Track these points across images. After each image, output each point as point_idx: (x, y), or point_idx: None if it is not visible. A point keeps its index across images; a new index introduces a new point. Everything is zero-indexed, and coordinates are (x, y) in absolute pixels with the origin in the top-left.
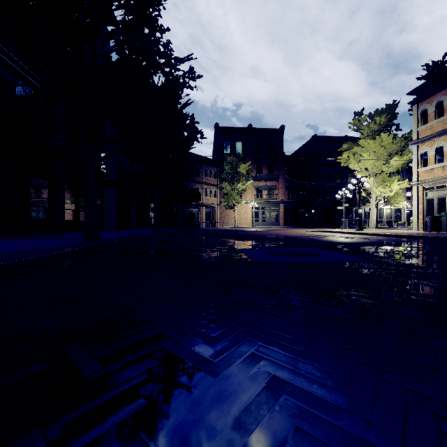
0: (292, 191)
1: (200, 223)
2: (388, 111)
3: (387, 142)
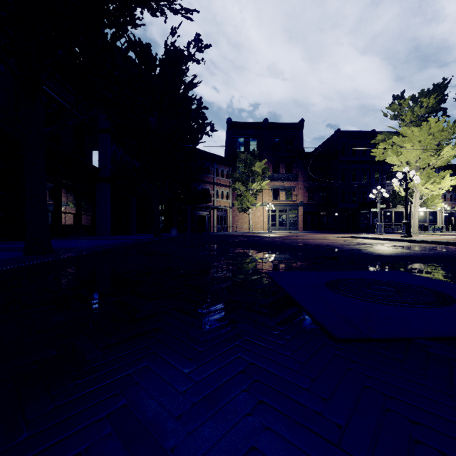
0: (313, 192)
1: (211, 228)
2: (436, 92)
3: (436, 129)
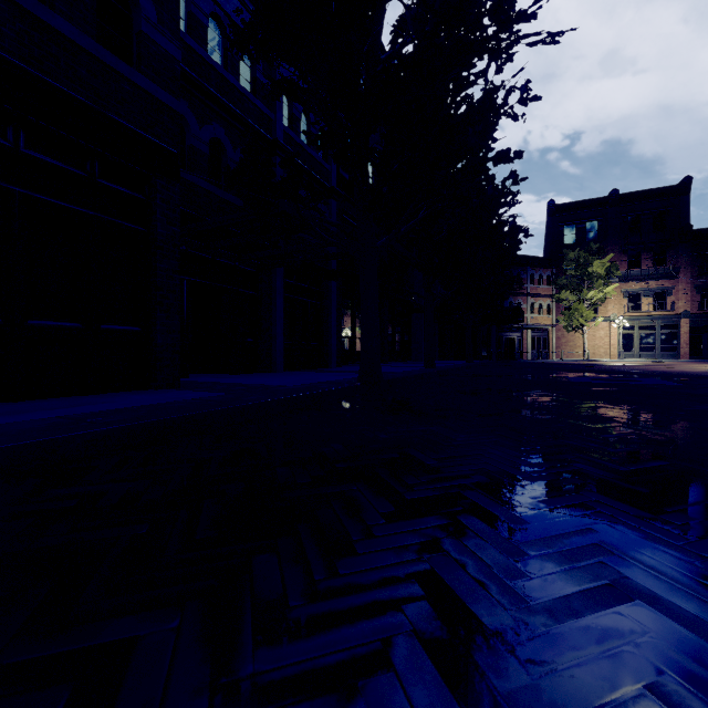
0: None
1: (523, 354)
2: None
3: None
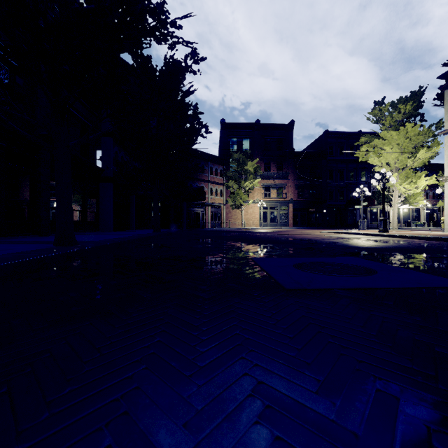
0: (303, 189)
1: (206, 224)
2: (413, 99)
3: (412, 133)
